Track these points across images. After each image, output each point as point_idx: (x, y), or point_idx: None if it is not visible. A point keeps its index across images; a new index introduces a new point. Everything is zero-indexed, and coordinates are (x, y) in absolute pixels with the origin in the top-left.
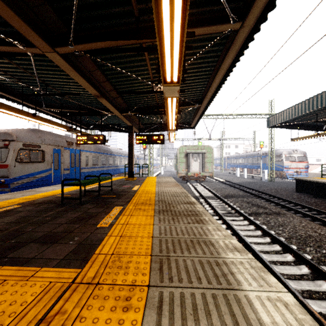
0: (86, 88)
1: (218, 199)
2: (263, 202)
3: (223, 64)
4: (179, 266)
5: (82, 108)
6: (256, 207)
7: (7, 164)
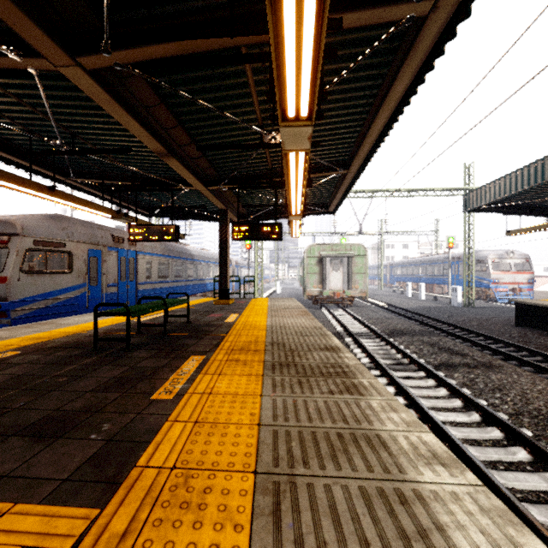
0: (141, 138)
1: (377, 338)
2: (458, 344)
3: (393, 90)
4: (317, 504)
5: (139, 178)
6: (447, 353)
7: (6, 277)
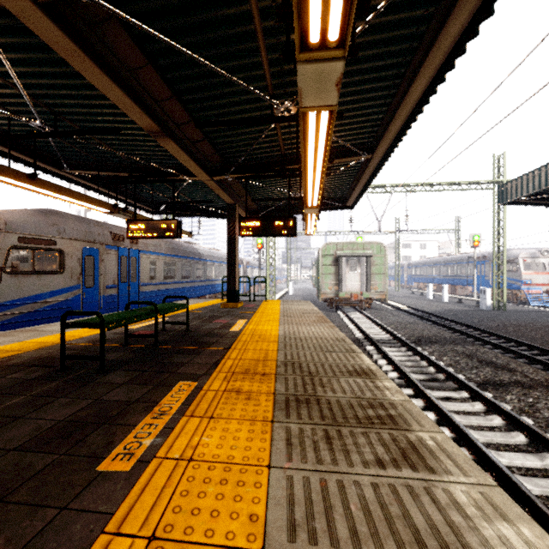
0: (127, 111)
1: (402, 346)
2: (500, 355)
3: (445, 32)
4: None
5: (137, 168)
6: (490, 367)
7: None
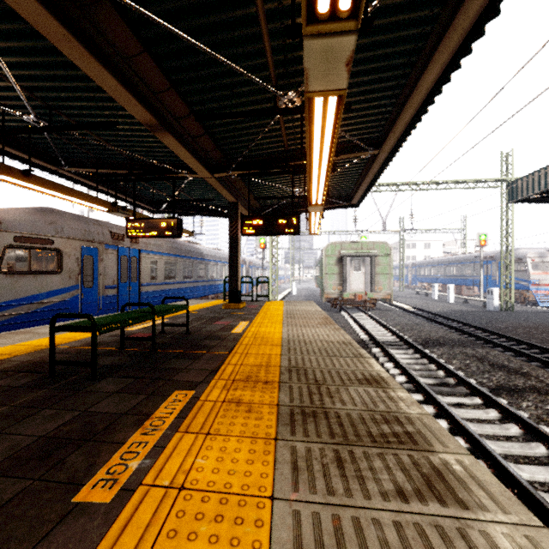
0: (123, 103)
1: (409, 348)
2: (512, 359)
3: (462, 12)
4: None
5: (137, 165)
6: (503, 371)
7: None
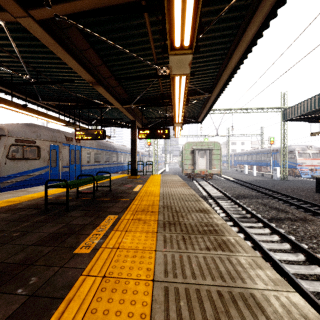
0: (78, 72)
1: (228, 200)
2: (281, 204)
3: (246, 34)
4: None
5: (81, 100)
6: (275, 210)
7: None
